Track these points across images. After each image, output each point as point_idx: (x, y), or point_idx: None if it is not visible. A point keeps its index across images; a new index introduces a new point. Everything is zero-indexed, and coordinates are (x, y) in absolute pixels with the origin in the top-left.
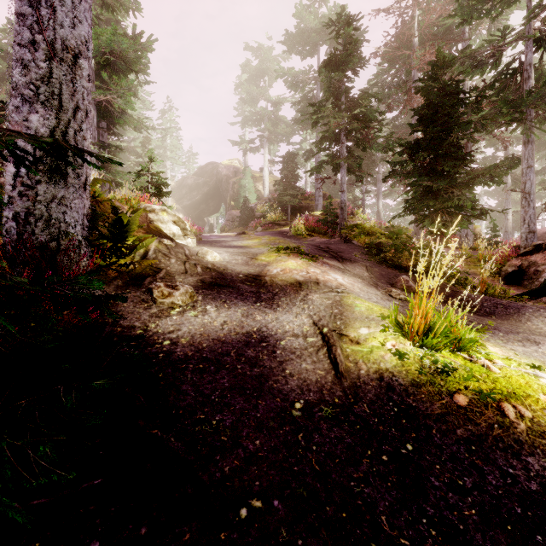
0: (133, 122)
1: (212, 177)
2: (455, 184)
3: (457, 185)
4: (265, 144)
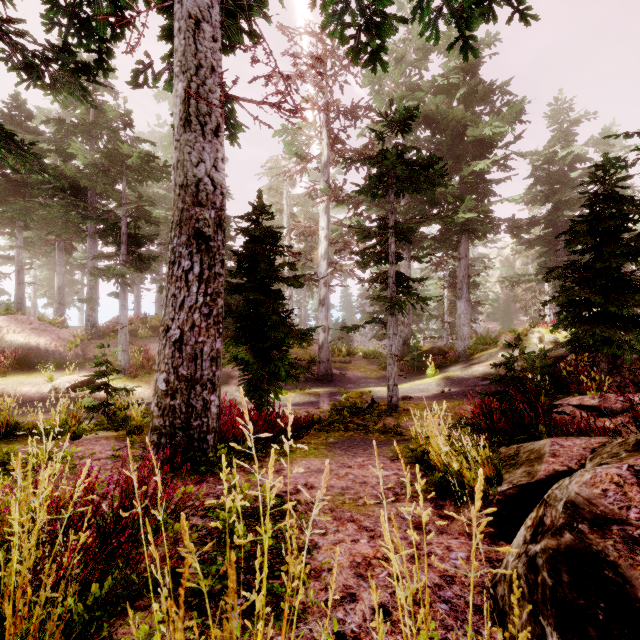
0: None
1: None
2: (586, 303)
3: (587, 304)
4: None
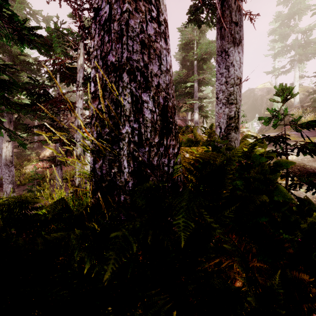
0: (212, 83)
1: (250, 98)
2: None
3: None
4: (295, 65)
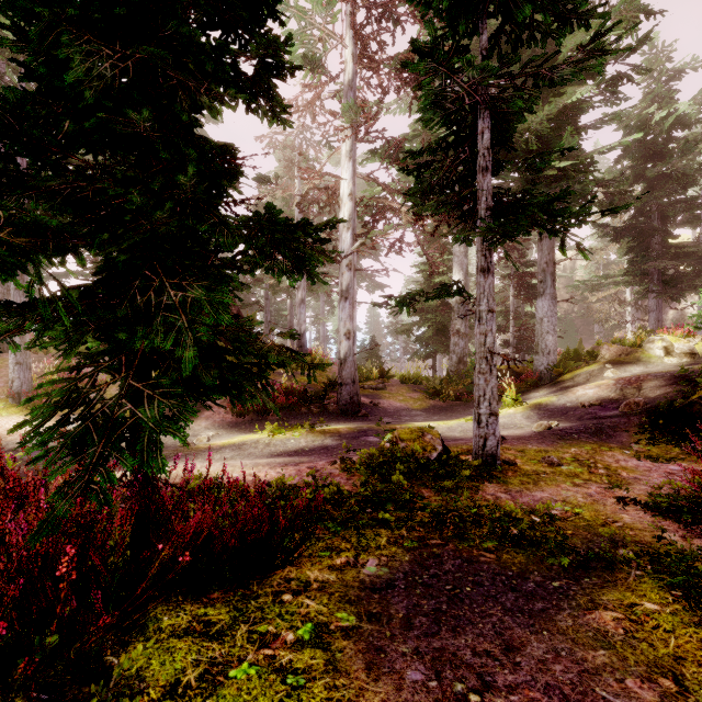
0: None
1: None
2: None
3: None
4: None
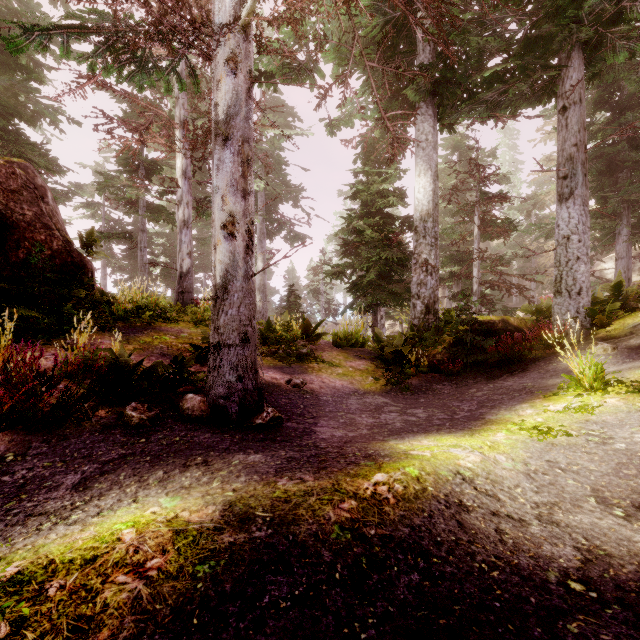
0: None
1: None
2: None
3: None
4: None
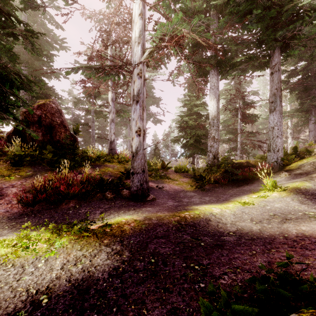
0: None
1: None
2: None
3: None
4: None
